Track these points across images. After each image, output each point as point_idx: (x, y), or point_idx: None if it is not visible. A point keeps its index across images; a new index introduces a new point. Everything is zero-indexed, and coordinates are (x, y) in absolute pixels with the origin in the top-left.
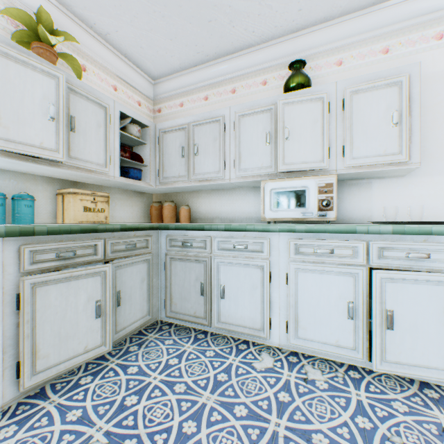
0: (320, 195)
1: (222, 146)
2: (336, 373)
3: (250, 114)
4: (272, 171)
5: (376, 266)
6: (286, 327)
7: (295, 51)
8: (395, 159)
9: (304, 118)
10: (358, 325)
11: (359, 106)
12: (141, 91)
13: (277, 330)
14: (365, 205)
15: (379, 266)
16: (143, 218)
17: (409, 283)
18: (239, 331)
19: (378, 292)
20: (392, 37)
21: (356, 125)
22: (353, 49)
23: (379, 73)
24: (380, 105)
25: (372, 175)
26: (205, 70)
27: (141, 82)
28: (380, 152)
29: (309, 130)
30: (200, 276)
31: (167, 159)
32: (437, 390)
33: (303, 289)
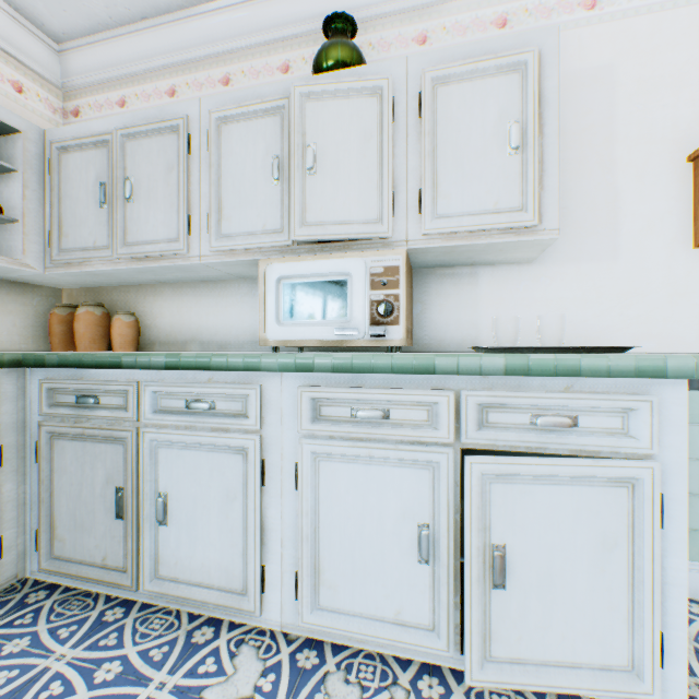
0: (375, 293)
1: (183, 182)
2: (394, 691)
3: (241, 117)
4: (285, 239)
5: (475, 445)
6: (296, 585)
7: (342, 7)
8: (515, 220)
9: (345, 128)
10: (439, 577)
11: (449, 110)
12: (21, 60)
13: (277, 593)
14: (468, 317)
15: (480, 445)
16: (33, 341)
17: (538, 483)
18: (198, 598)
19: (476, 506)
20: None
21: (445, 150)
22: (446, 14)
23: (487, 45)
24: (488, 109)
25: (476, 255)
26: (165, 30)
27: (20, 40)
28: (488, 205)
29: (356, 154)
30: (117, 474)
31: (70, 210)
32: None
33: (331, 499)
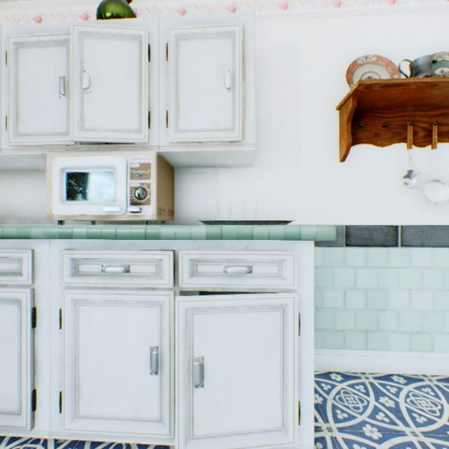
0: (134, 181)
1: None
2: None
3: (36, 44)
4: (69, 139)
5: (189, 288)
6: (60, 402)
7: None
8: (228, 136)
9: (114, 62)
10: (164, 383)
11: (187, 58)
12: None
13: (47, 409)
14: (212, 201)
15: (193, 288)
16: None
17: (225, 312)
18: None
19: (182, 332)
20: None
21: (184, 85)
22: None
23: (212, 17)
24: (212, 60)
25: (212, 160)
26: None
27: None
28: (212, 125)
29: (122, 81)
30: None
31: None
32: None
33: (88, 334)
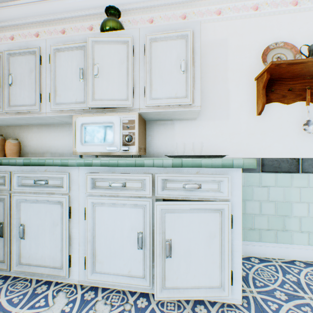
0: (125, 131)
1: (38, 78)
2: (125, 306)
3: (66, 49)
4: (85, 106)
5: (161, 197)
6: (85, 263)
7: (116, 3)
8: (183, 101)
9: (112, 58)
10: (146, 254)
11: (157, 53)
12: None
13: (77, 267)
14: (170, 142)
15: (163, 197)
16: None
17: (184, 212)
18: (39, 272)
19: (159, 223)
20: (188, 6)
21: (155, 70)
22: (161, 11)
23: (172, 26)
24: (173, 53)
25: (171, 116)
26: (33, 5)
27: None
28: (173, 95)
29: (117, 69)
30: None
31: None
32: (206, 304)
33: (100, 223)
